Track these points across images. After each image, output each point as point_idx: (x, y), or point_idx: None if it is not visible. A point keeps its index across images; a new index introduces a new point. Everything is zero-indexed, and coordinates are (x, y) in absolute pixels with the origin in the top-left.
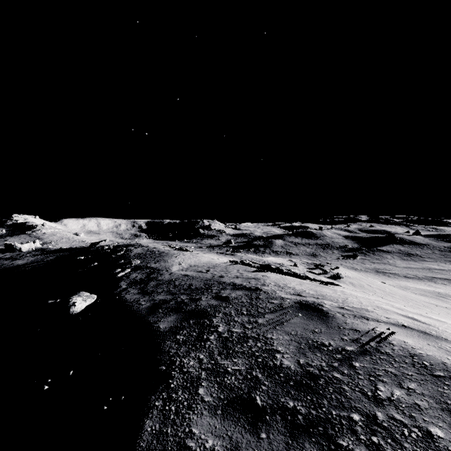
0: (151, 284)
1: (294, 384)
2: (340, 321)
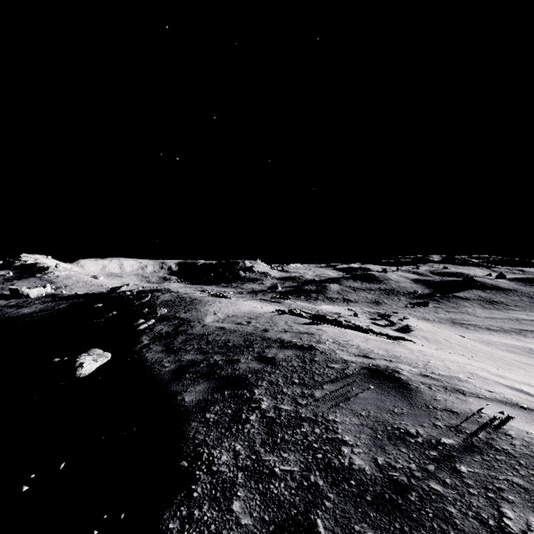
0: (178, 339)
1: (372, 500)
2: (428, 397)
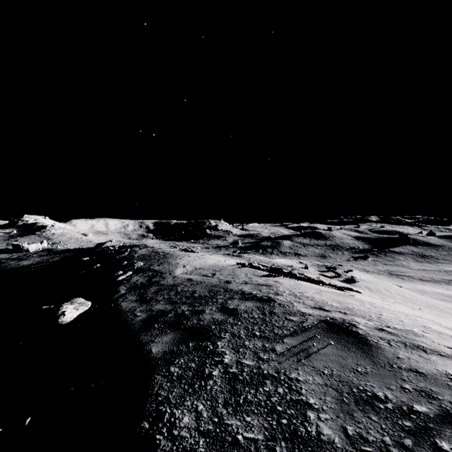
0: (151, 289)
1: None
2: (390, 355)
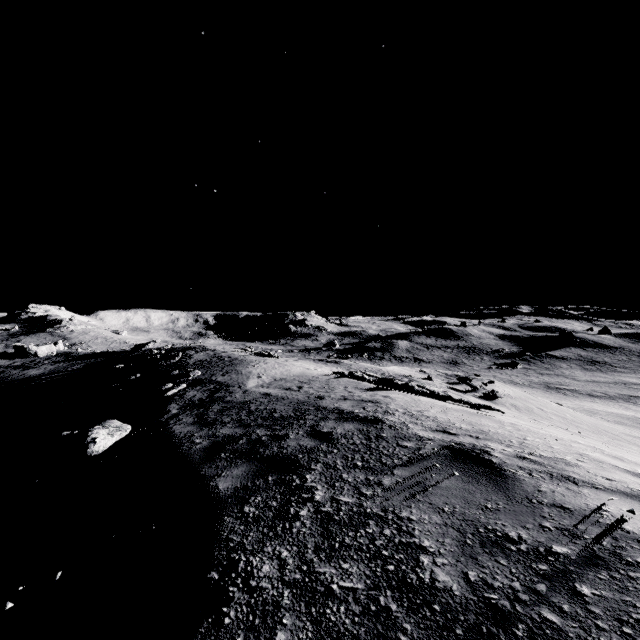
0: (214, 408)
1: (464, 634)
2: (529, 487)
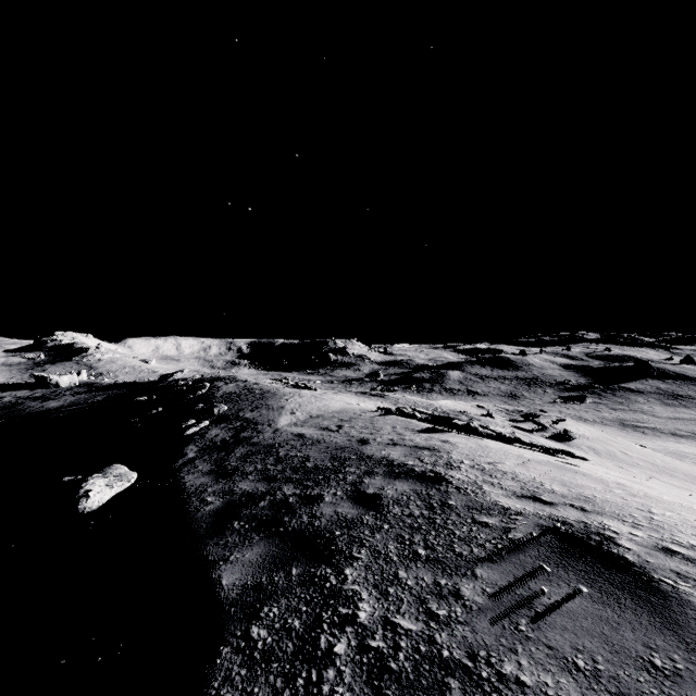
0: (237, 452)
1: None
2: None
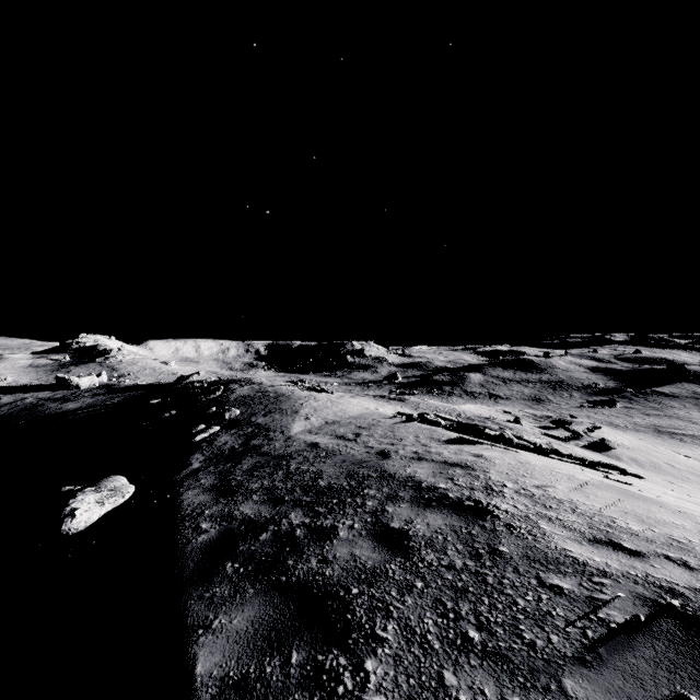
0: (244, 463)
1: None
2: None
